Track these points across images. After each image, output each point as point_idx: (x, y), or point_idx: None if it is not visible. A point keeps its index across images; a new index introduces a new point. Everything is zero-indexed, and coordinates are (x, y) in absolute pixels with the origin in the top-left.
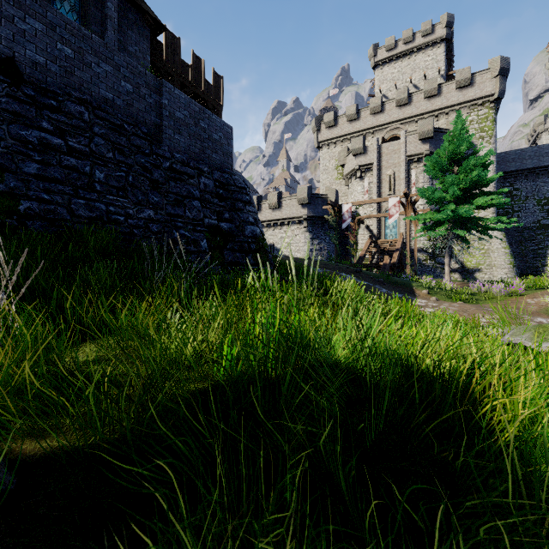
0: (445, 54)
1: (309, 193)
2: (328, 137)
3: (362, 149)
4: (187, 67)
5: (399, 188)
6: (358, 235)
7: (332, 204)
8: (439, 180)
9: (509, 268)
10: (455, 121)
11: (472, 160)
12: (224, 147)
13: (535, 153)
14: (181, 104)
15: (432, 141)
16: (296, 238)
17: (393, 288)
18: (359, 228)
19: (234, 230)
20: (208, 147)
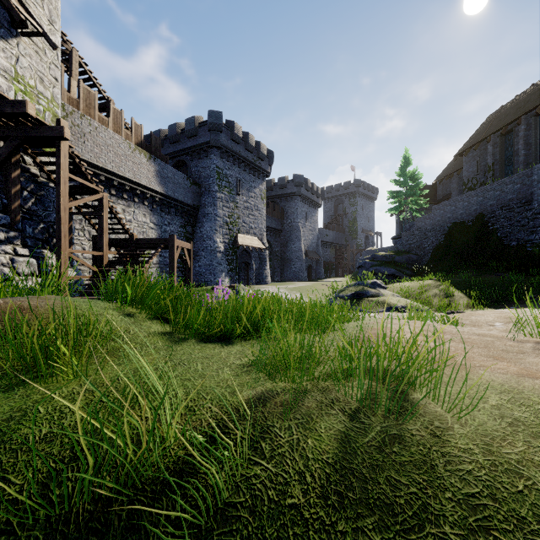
0: None
1: None
2: None
3: None
4: None
5: None
6: None
7: None
8: None
9: None
10: None
11: None
12: None
13: None
14: None
15: None
16: None
17: None
18: None
19: None
20: None
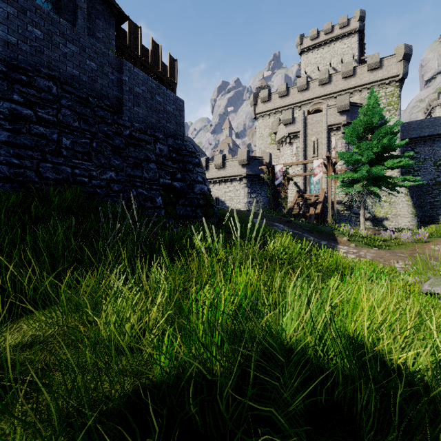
0: (358, 43)
1: (248, 155)
2: (263, 110)
3: (291, 120)
4: (147, 51)
5: (321, 151)
6: (288, 190)
7: (267, 165)
8: (355, 145)
9: (412, 217)
10: (369, 96)
11: (383, 129)
12: (177, 118)
13: (432, 123)
14: (139, 80)
15: (348, 113)
16: (237, 193)
17: (318, 236)
18: (289, 184)
19: (185, 188)
20: (163, 117)
